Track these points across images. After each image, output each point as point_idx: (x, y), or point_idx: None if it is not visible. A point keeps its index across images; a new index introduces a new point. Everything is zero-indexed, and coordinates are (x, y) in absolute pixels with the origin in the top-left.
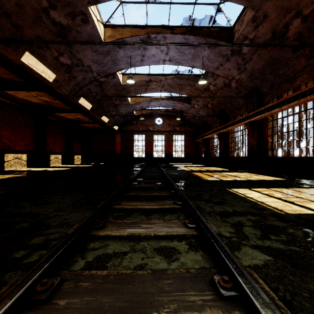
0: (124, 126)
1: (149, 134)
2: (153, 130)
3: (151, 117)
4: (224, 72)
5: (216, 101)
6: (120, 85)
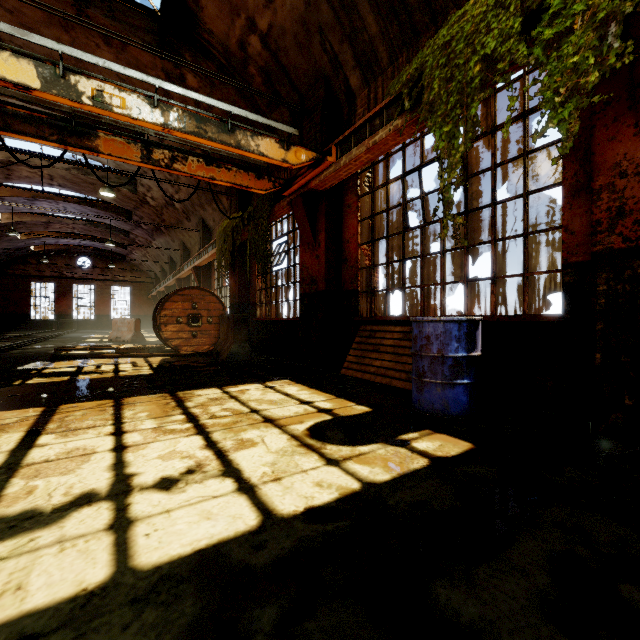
0: (9, 266)
1: (66, 282)
2: (73, 276)
3: (69, 256)
4: (141, 235)
5: (152, 255)
6: None
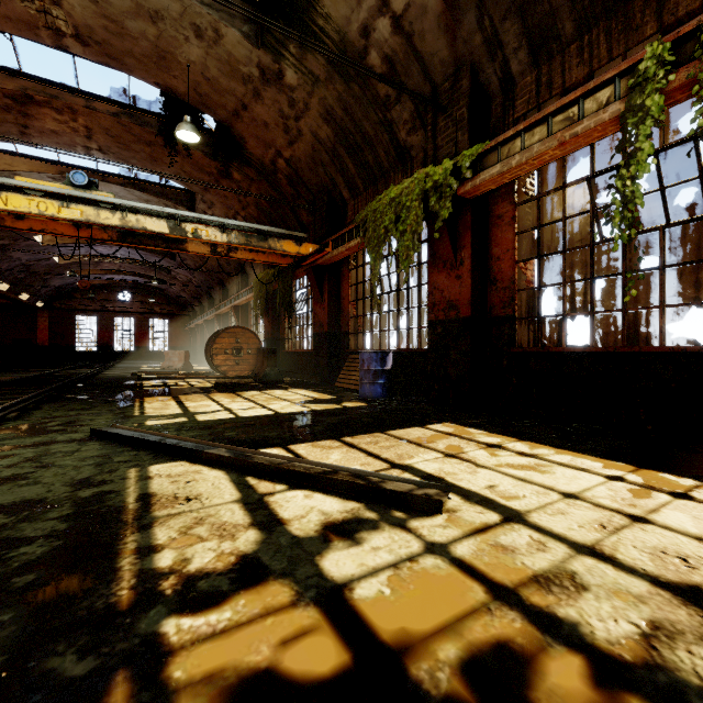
0: (56, 300)
1: (107, 315)
2: (114, 309)
3: (110, 290)
4: (182, 273)
5: (191, 290)
6: (56, 264)
